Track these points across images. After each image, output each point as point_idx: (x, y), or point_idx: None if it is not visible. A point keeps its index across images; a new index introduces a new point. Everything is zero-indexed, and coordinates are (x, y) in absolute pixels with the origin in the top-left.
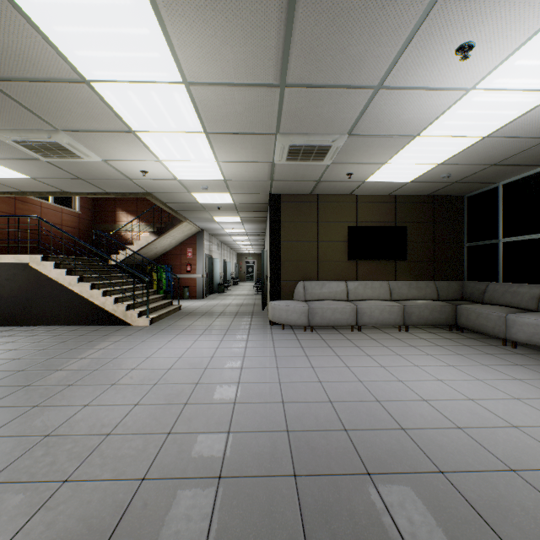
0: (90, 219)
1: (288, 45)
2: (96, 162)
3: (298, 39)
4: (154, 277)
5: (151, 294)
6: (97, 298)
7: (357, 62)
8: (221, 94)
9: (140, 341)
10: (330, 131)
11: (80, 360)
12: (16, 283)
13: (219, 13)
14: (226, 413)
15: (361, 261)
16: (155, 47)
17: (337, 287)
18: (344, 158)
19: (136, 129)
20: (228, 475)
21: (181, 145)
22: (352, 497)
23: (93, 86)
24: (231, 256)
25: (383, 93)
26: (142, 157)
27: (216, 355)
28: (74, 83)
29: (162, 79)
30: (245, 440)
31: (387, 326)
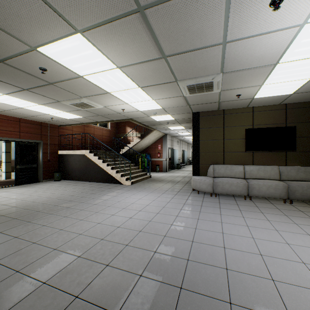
0: (115, 132)
1: (155, 37)
2: (102, 108)
3: (158, 33)
4: (140, 160)
5: (136, 169)
6: (109, 170)
7: (200, 33)
8: (136, 68)
9: (121, 192)
10: (208, 73)
11: (92, 199)
12: (81, 162)
13: (115, 34)
14: (132, 235)
15: (256, 152)
16: (98, 56)
17: (237, 169)
18: (228, 86)
19: (109, 91)
20: (111, 265)
21: (132, 95)
22: (161, 296)
23: (85, 78)
24: (188, 148)
25: (230, 45)
26: (118, 103)
27: (150, 204)
28: (78, 78)
29: (108, 68)
30: (131, 251)
31: (276, 199)
